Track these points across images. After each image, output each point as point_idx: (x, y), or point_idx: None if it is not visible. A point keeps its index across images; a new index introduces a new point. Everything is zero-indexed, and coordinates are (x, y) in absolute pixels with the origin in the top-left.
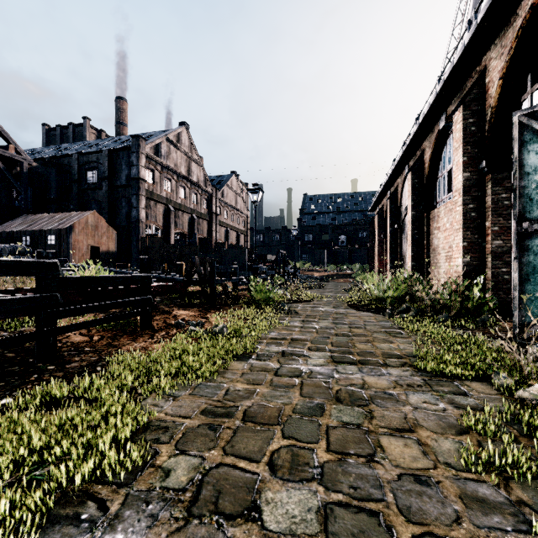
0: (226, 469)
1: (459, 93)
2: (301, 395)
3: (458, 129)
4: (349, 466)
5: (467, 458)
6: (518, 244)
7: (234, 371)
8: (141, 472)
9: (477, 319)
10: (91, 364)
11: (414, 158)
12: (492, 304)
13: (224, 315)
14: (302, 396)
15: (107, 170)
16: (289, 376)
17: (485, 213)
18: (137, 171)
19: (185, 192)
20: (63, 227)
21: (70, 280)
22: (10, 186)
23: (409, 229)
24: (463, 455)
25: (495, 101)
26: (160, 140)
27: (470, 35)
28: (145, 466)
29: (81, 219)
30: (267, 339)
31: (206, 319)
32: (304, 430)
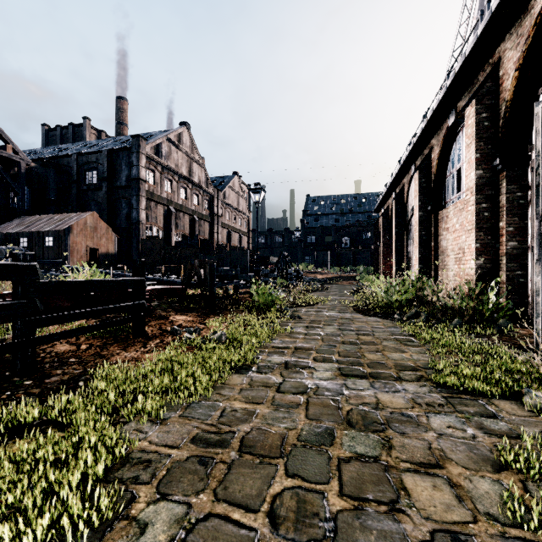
0: (216, 522)
1: (470, 88)
2: (307, 417)
3: (470, 124)
4: (368, 519)
5: (512, 506)
6: (541, 245)
7: (232, 387)
8: (111, 526)
9: (493, 325)
10: (73, 378)
11: (421, 157)
12: (519, 312)
13: (223, 321)
14: (308, 418)
15: (106, 170)
16: (293, 392)
17: (499, 213)
18: (137, 171)
19: (186, 193)
20: (61, 228)
21: (51, 285)
22: (8, 186)
23: (416, 230)
24: (510, 505)
25: (510, 94)
26: (160, 140)
27: (484, 24)
28: (117, 518)
29: (80, 221)
30: (269, 347)
31: (204, 324)
32: (312, 465)
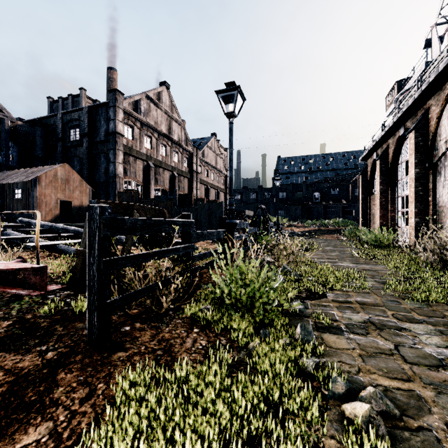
0: None
1: None
2: None
3: None
4: None
5: None
6: None
7: None
8: None
9: None
10: None
11: None
12: None
13: None
14: None
15: (87, 126)
16: None
17: None
18: (114, 125)
19: (166, 150)
20: (27, 179)
21: None
22: None
23: None
24: None
25: None
26: (139, 97)
27: None
28: None
29: (49, 172)
30: None
31: None
32: None
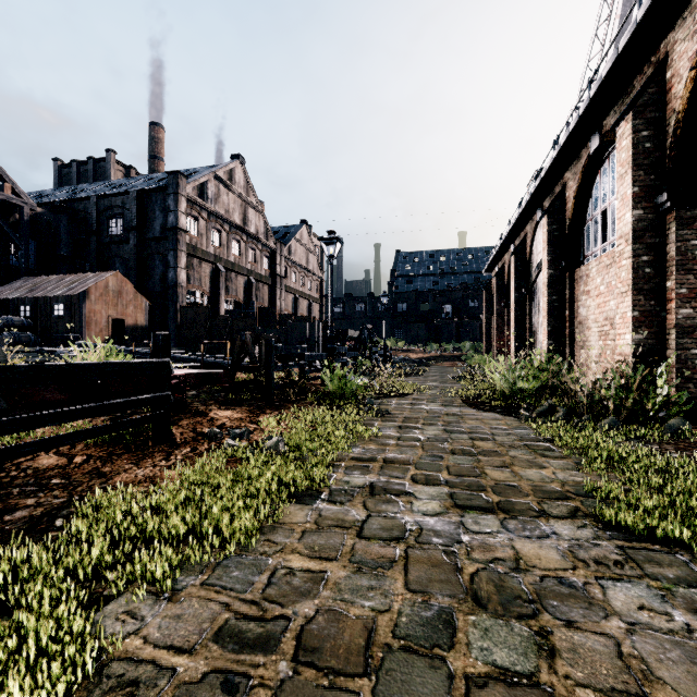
0: None
1: (622, 99)
2: (407, 587)
3: (625, 146)
4: None
5: None
6: None
7: (290, 528)
8: None
9: (662, 425)
10: (49, 513)
11: (551, 196)
12: None
13: (283, 418)
14: (408, 589)
15: (135, 217)
16: (383, 538)
17: (666, 269)
18: (175, 218)
19: (239, 247)
20: (74, 293)
21: (20, 371)
22: (6, 238)
23: (545, 294)
24: None
25: (683, 102)
26: (206, 178)
27: (646, 6)
28: None
29: (99, 283)
30: (347, 460)
31: (257, 424)
32: (420, 695)
